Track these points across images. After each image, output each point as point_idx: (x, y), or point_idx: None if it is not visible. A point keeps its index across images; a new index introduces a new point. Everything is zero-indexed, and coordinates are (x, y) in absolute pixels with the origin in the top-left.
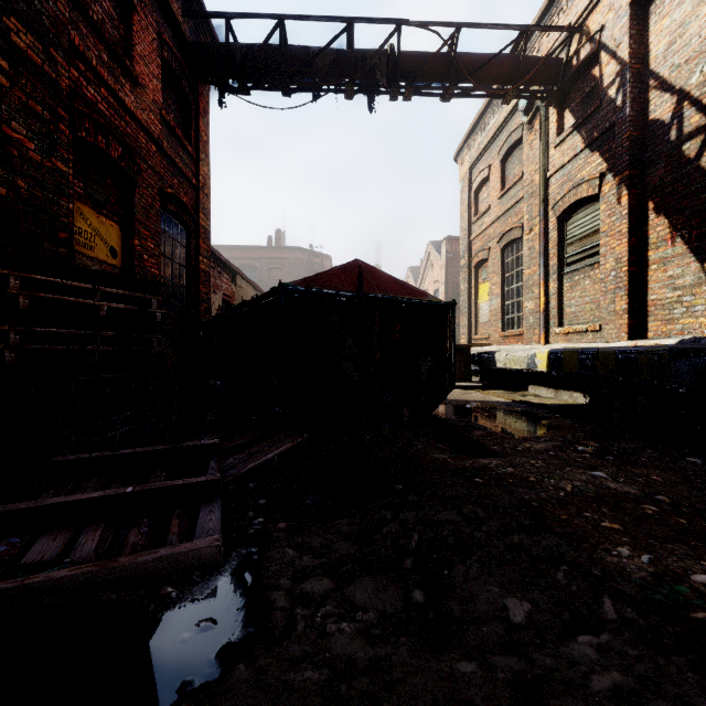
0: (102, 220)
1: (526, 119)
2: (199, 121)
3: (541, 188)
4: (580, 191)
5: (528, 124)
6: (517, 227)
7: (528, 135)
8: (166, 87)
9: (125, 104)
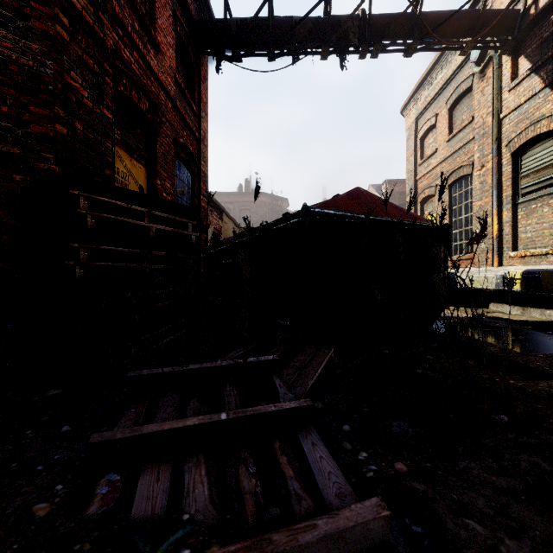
0: (133, 162)
1: (478, 69)
2: (200, 86)
3: (494, 128)
4: (540, 127)
5: (480, 73)
6: (467, 165)
7: (480, 83)
8: (177, 57)
9: (150, 66)
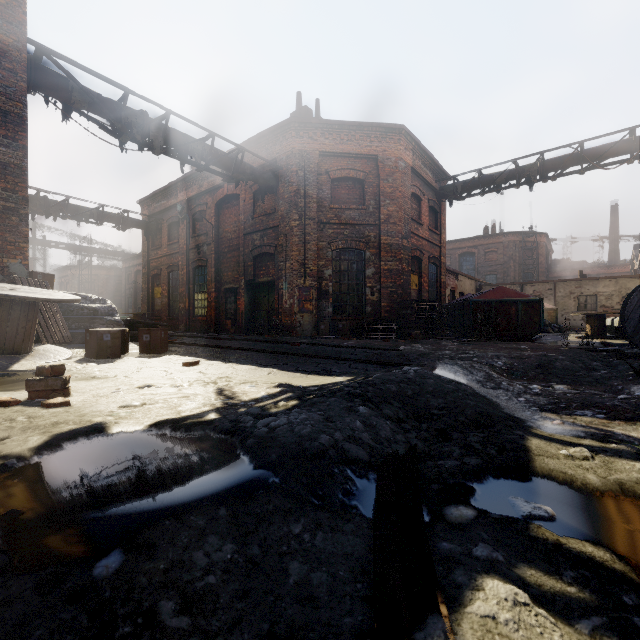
0: (414, 276)
1: None
2: (441, 217)
3: None
4: None
5: None
6: None
7: None
8: (429, 214)
9: (420, 236)
